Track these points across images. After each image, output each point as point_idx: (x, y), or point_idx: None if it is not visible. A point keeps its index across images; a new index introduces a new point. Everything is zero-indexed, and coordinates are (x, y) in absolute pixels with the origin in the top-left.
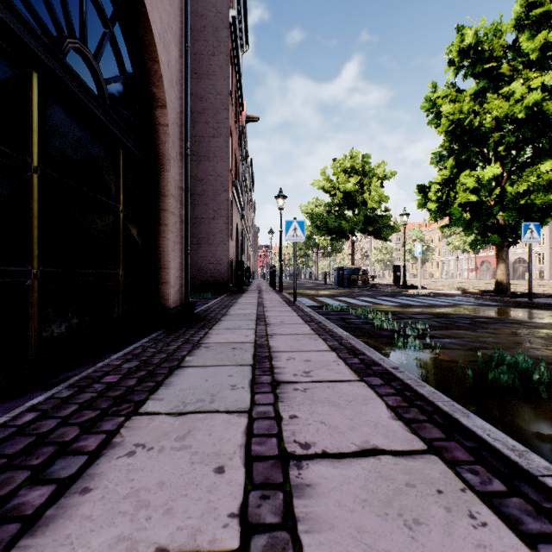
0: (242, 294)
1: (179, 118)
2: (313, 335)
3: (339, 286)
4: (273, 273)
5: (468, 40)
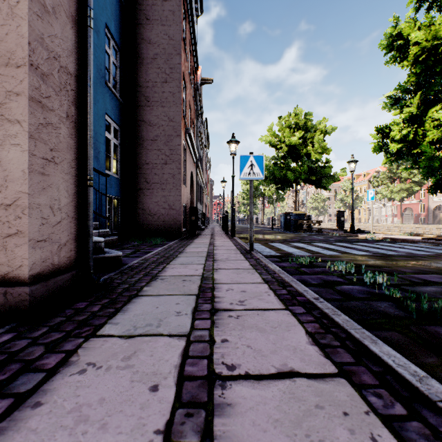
0: (194, 239)
1: None
2: (337, 382)
3: (285, 230)
4: (226, 218)
5: None
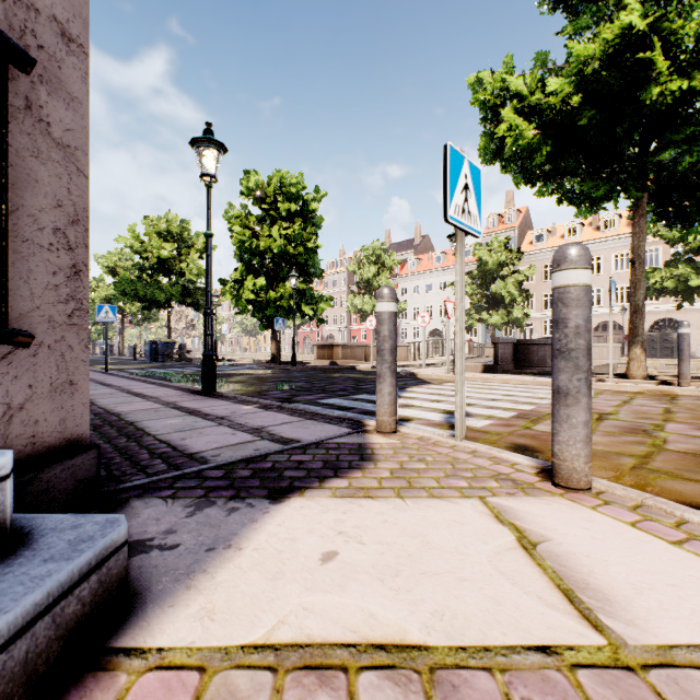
0: None
1: None
2: (129, 380)
3: (152, 361)
4: None
5: (252, 184)
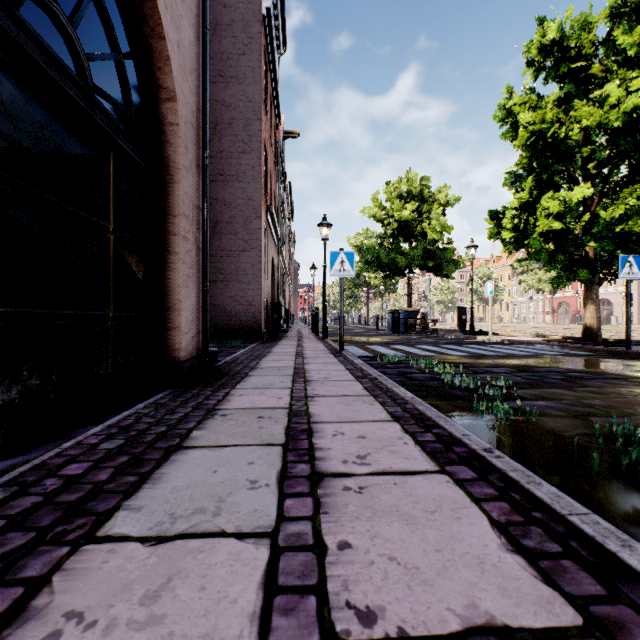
0: (278, 342)
1: (195, 118)
2: (367, 396)
3: (393, 332)
4: (316, 317)
5: (551, 35)
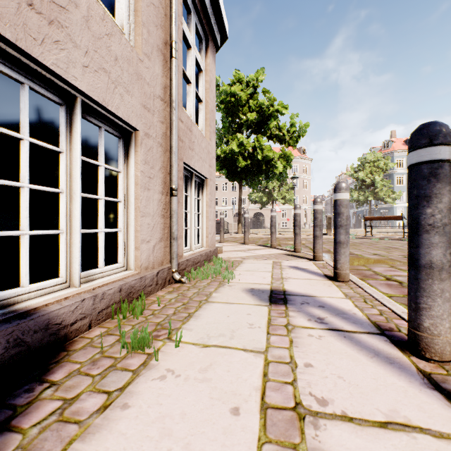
0: None
1: None
2: None
3: None
4: None
5: None
